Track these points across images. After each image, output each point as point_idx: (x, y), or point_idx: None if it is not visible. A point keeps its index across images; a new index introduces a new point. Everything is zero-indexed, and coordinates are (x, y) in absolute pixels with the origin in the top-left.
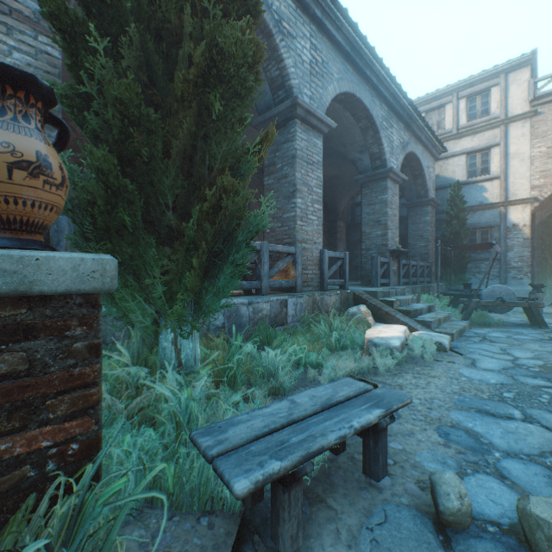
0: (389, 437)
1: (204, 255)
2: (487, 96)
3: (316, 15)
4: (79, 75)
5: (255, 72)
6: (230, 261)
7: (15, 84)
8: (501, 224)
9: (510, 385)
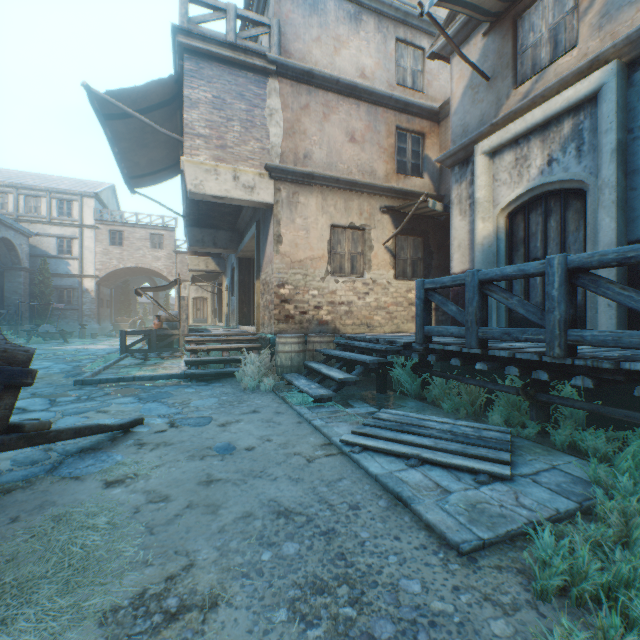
0: None
1: None
2: (72, 205)
3: None
4: None
5: None
6: None
7: None
8: (80, 288)
9: None
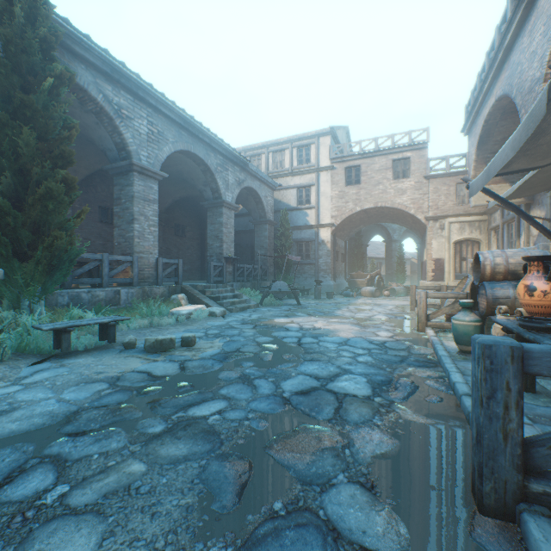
0: (137, 340)
1: (46, 266)
2: (309, 149)
3: (152, 103)
4: None
5: (74, 185)
6: (61, 269)
7: None
8: (316, 240)
9: (221, 325)
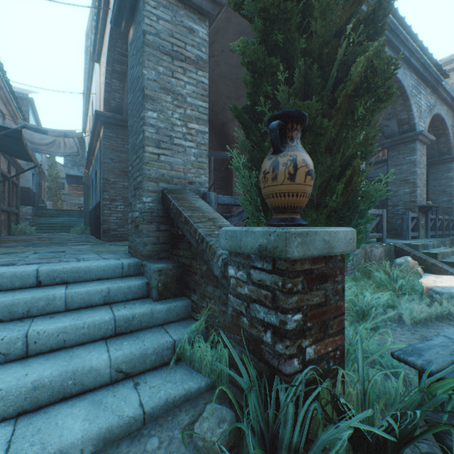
0: None
1: (334, 220)
2: None
3: (362, 9)
4: (255, 99)
5: None
6: (353, 224)
7: (298, 122)
8: None
9: None
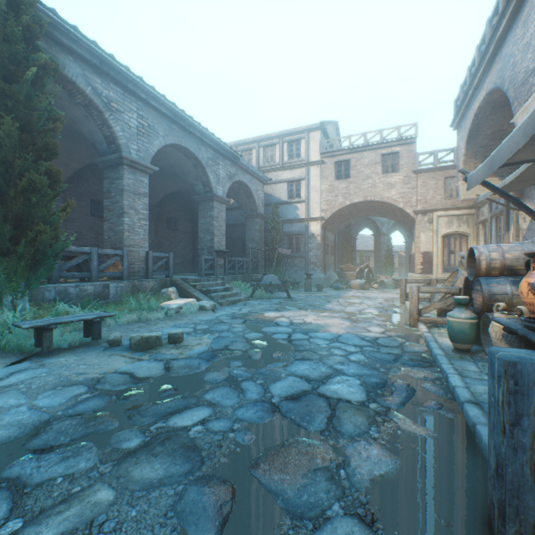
0: (123, 336)
1: (30, 261)
2: (299, 144)
3: (142, 97)
4: None
5: (59, 178)
6: (45, 263)
7: None
8: (306, 233)
9: (211, 319)
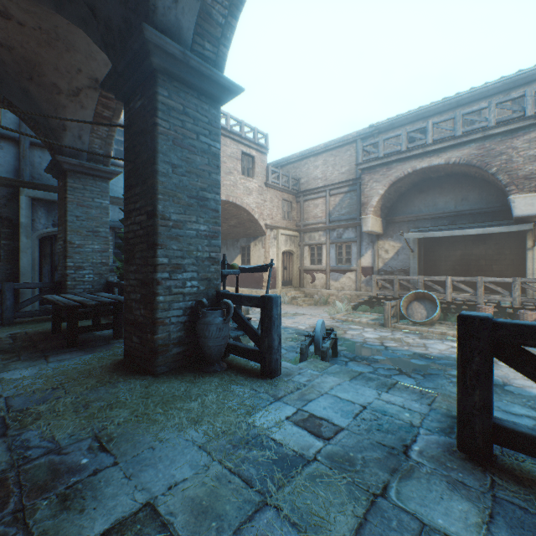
0: None
1: None
2: None
3: None
4: None
5: None
6: None
7: None
8: None
9: None
